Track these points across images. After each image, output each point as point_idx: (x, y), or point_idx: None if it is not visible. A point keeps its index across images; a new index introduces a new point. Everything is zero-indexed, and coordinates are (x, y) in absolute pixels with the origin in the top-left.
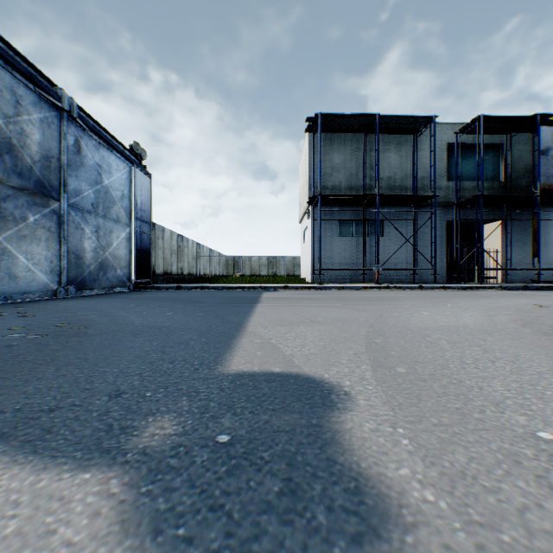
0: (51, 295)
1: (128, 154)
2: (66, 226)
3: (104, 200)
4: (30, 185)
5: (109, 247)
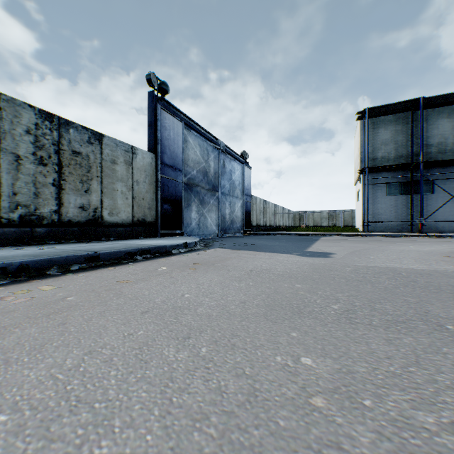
0: (216, 236)
1: (240, 159)
2: (220, 203)
3: (232, 188)
4: (210, 187)
5: (234, 212)
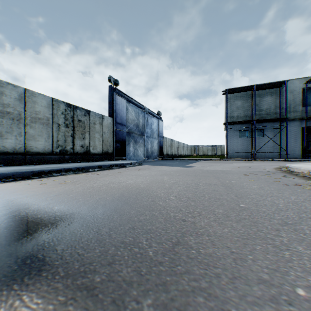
0: (143, 160)
1: (157, 115)
2: (145, 142)
3: (152, 133)
4: (140, 133)
5: (153, 146)
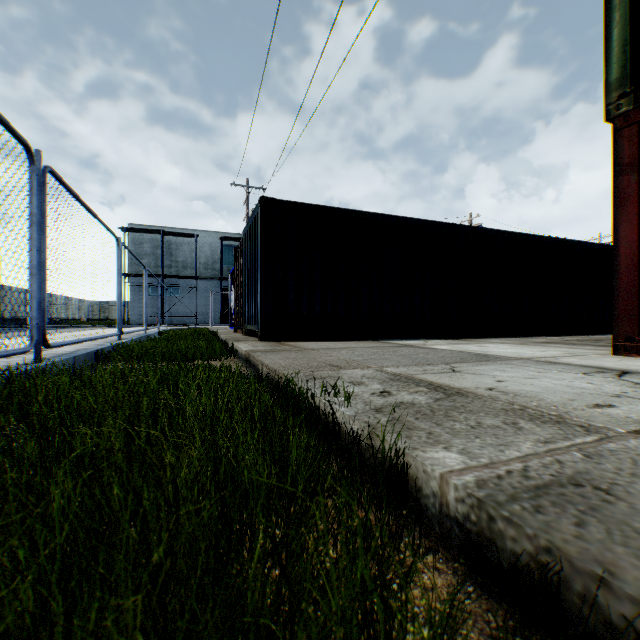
0: None
1: None
2: None
3: None
4: None
5: None
